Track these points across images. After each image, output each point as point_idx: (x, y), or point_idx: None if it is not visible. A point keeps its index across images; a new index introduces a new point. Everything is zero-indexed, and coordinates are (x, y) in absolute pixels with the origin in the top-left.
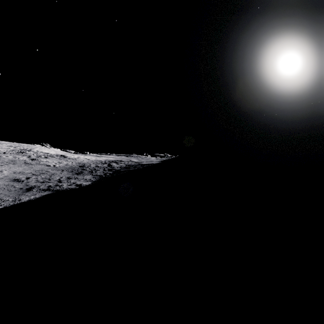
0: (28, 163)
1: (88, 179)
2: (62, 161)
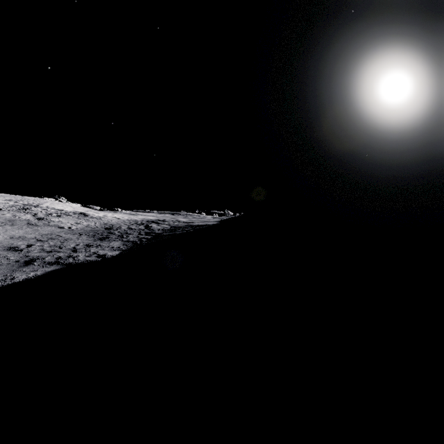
0: (33, 224)
1: (115, 248)
2: (80, 221)
